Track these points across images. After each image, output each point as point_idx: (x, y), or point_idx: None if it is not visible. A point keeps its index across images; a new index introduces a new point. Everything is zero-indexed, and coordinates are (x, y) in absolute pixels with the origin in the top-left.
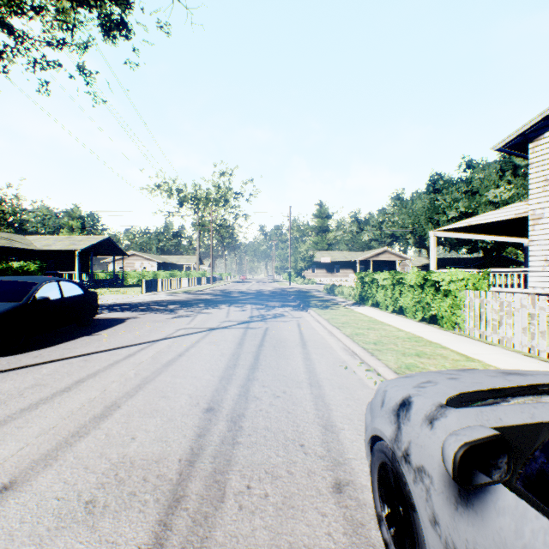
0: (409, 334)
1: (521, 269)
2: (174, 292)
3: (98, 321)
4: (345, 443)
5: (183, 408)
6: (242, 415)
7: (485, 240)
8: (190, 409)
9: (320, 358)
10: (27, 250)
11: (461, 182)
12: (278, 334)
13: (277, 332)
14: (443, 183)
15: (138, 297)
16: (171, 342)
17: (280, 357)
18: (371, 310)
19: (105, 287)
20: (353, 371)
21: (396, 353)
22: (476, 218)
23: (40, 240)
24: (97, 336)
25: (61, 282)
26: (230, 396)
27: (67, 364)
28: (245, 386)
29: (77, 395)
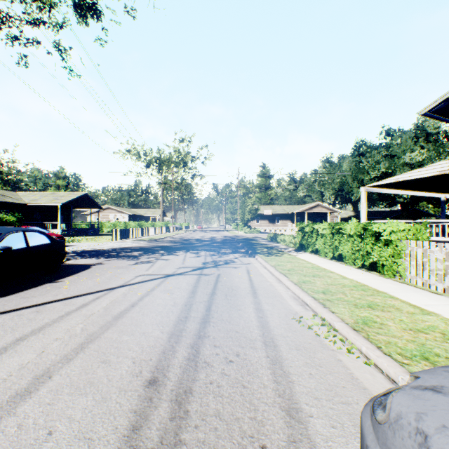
0: (354, 282)
1: (445, 220)
2: (140, 240)
3: (66, 267)
4: (318, 442)
5: (122, 380)
6: (189, 391)
7: (402, 196)
8: (130, 381)
9: (271, 308)
10: (17, 204)
11: (382, 147)
12: (229, 281)
13: (228, 279)
14: (366, 148)
15: (108, 244)
16: (127, 290)
17: (231, 307)
18: (311, 256)
19: (83, 235)
20: (308, 325)
21: (348, 304)
22: (403, 175)
23: (29, 196)
24: (59, 283)
25: (27, 232)
26: (177, 361)
27: (17, 316)
28: (195, 346)
29: (9, 359)
